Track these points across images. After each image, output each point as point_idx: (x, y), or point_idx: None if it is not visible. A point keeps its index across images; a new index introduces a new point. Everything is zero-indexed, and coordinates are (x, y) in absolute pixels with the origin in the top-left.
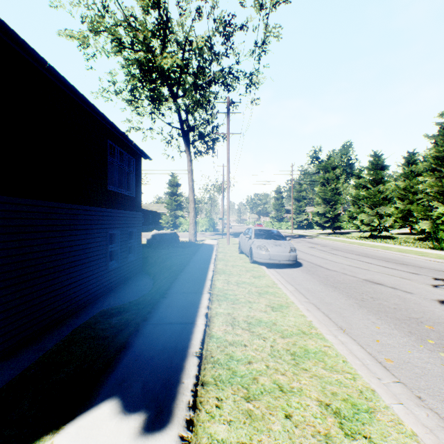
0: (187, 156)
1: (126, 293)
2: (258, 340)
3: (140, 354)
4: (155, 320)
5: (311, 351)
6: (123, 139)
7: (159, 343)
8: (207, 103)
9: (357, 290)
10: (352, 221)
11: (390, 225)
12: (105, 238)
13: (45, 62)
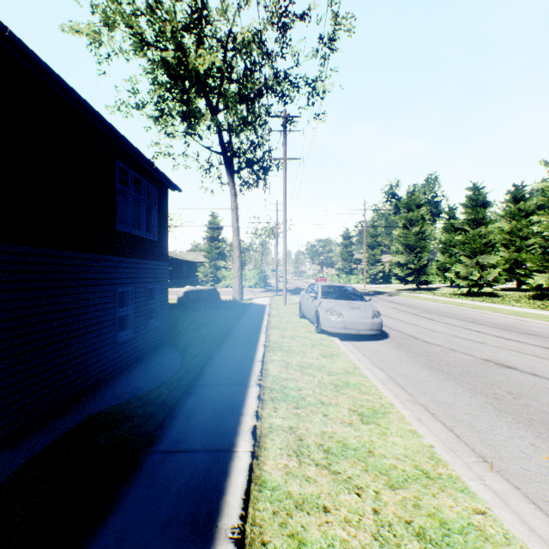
0: (230, 189)
1: (142, 375)
2: (348, 494)
3: (124, 533)
4: (167, 444)
5: (453, 526)
6: (140, 160)
7: (165, 501)
8: (257, 120)
9: (482, 378)
10: (441, 274)
11: (495, 278)
12: (111, 299)
13: (2, 27)
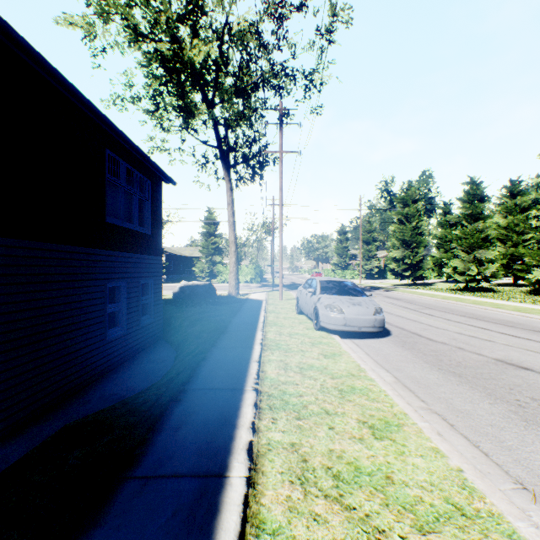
0: (226, 183)
1: (133, 374)
2: None
3: None
4: (147, 466)
5: None
6: (132, 150)
7: None
8: (253, 113)
9: (498, 381)
10: (437, 269)
11: (493, 274)
12: (100, 295)
13: None
